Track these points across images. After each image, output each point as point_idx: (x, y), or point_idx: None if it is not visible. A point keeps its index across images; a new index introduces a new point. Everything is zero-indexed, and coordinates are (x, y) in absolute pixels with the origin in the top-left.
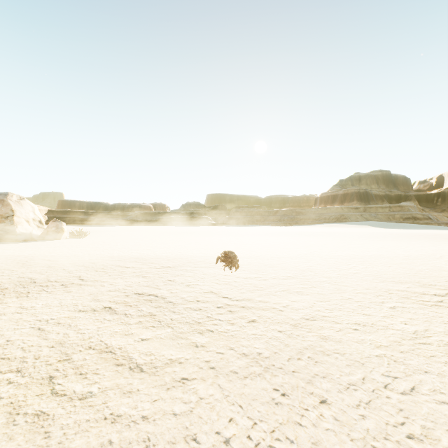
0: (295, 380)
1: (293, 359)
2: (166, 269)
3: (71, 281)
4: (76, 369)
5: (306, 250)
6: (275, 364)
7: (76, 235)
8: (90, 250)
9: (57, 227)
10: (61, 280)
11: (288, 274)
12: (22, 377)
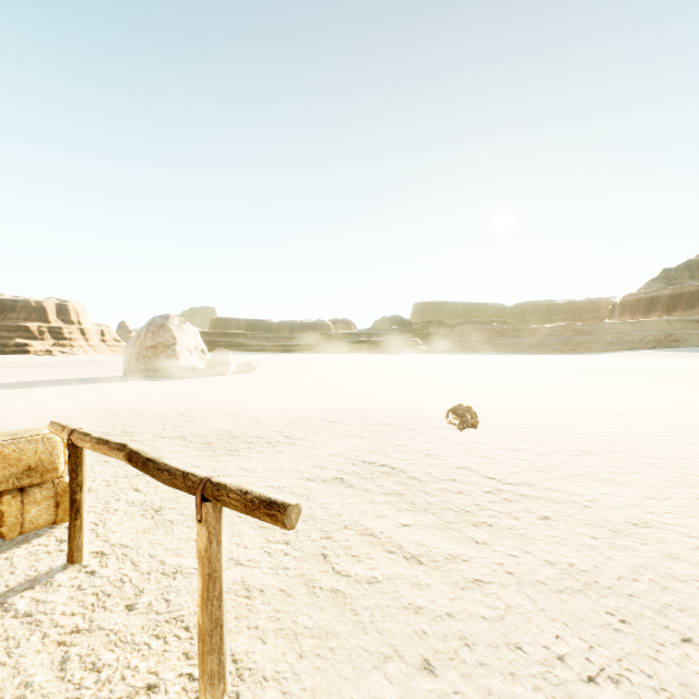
0: (636, 606)
1: (626, 579)
2: (387, 428)
3: (275, 438)
4: (345, 549)
5: (604, 405)
6: (599, 581)
7: (244, 369)
8: (272, 393)
9: (223, 358)
10: (262, 436)
11: (582, 446)
12: (294, 550)
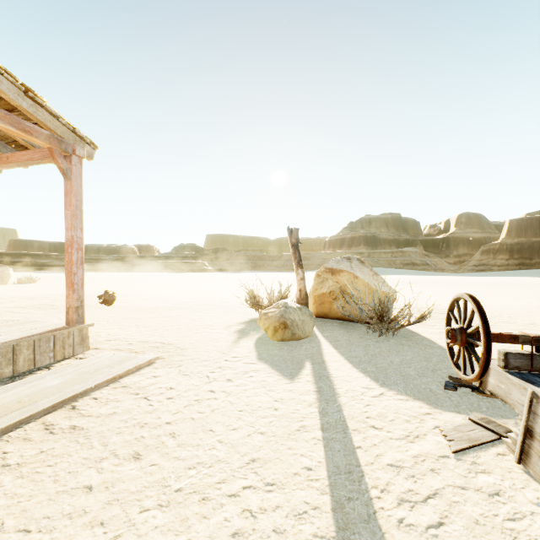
0: None
1: None
2: None
3: (6, 302)
4: None
5: (211, 289)
6: None
7: (25, 281)
8: (31, 291)
9: (3, 272)
10: None
11: (149, 298)
12: None
